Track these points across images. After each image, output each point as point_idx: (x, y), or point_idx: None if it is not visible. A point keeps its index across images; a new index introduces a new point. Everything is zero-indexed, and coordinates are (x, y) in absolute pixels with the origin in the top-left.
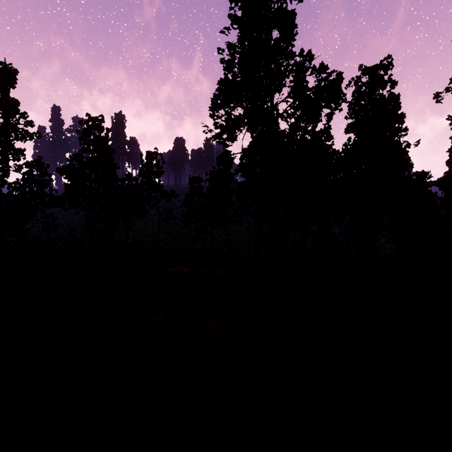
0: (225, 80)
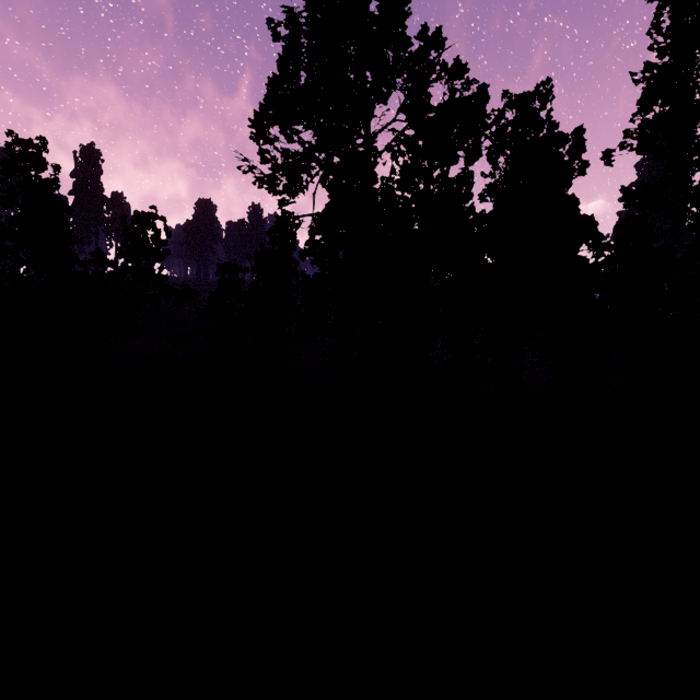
0: (281, 64)
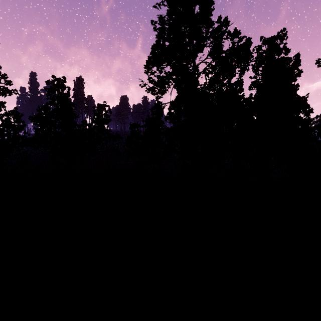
0: (157, 42)
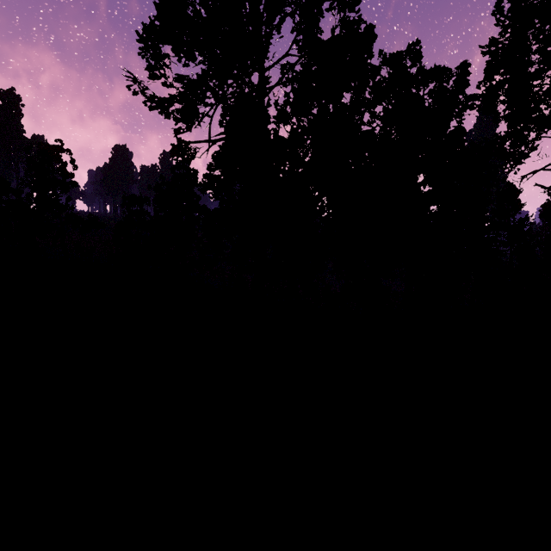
0: None
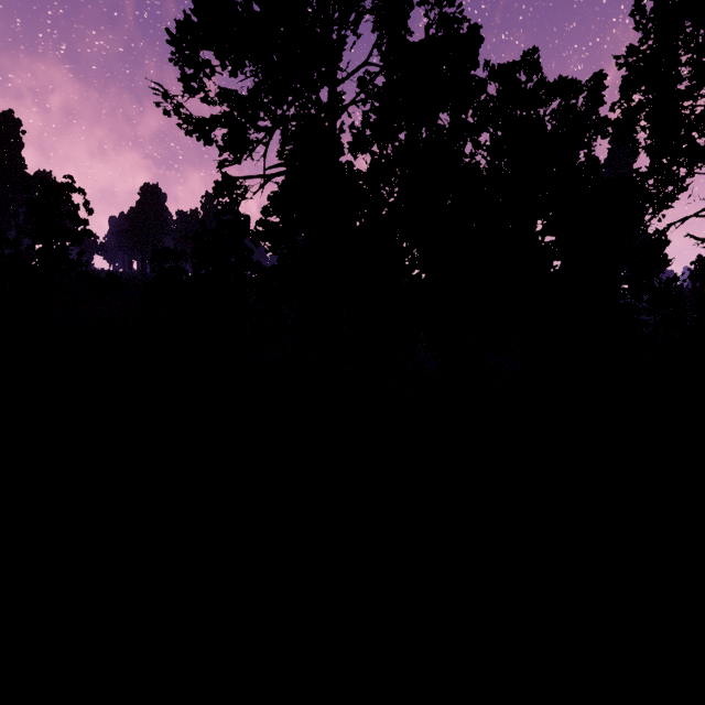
0: None
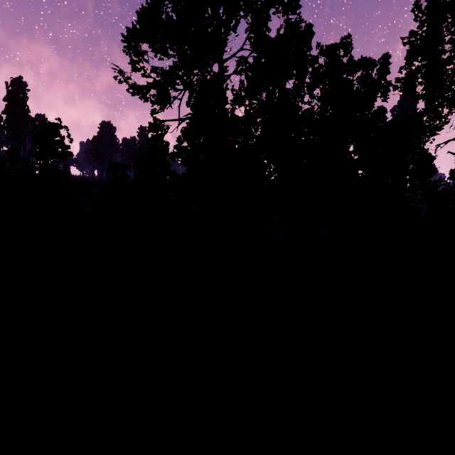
0: None
